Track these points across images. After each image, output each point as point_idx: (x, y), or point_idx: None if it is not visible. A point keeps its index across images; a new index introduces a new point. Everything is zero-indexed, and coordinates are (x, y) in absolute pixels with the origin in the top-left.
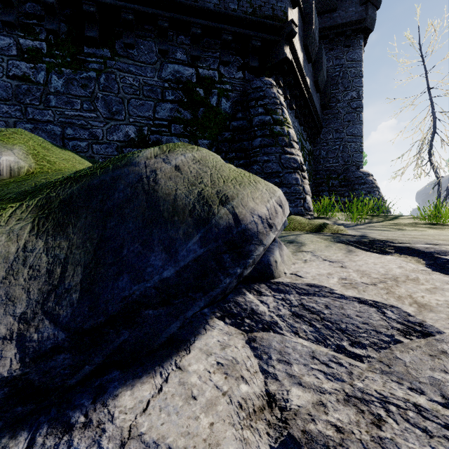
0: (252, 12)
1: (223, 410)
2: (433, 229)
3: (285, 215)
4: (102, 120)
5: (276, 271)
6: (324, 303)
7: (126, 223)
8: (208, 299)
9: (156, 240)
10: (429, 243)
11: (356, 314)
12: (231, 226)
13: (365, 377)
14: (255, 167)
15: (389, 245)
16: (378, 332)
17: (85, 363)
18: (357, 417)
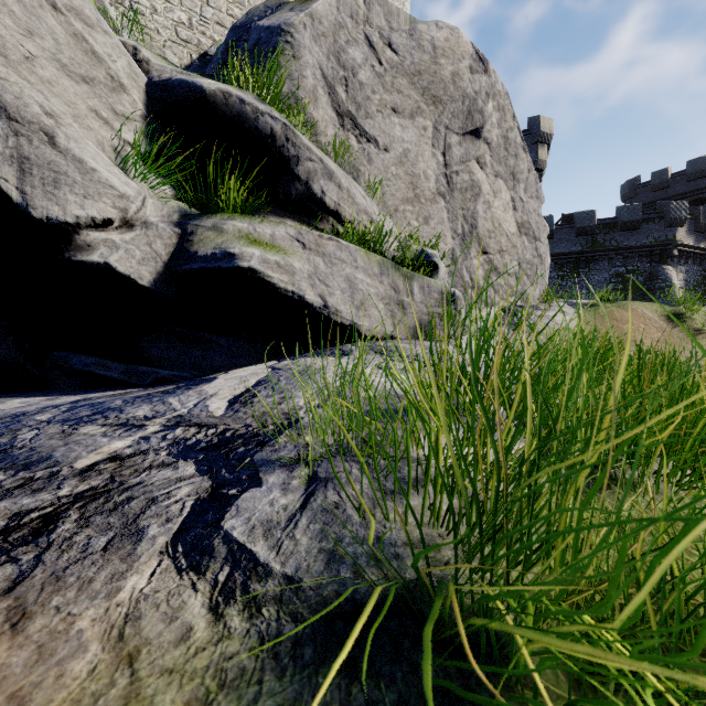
0: (654, 241)
1: None
2: None
3: None
4: (585, 294)
5: None
6: None
7: None
8: None
9: None
10: None
11: None
12: None
13: None
14: None
15: None
16: None
17: None
18: None
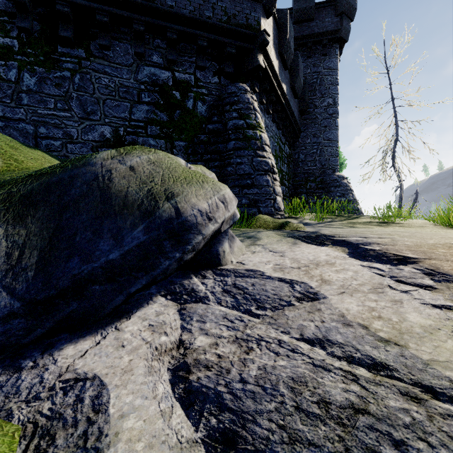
0: (226, 20)
1: (143, 352)
2: (380, 227)
3: (228, 211)
4: (76, 119)
5: (224, 259)
6: (252, 282)
7: (81, 215)
8: (149, 277)
9: (105, 230)
10: (362, 237)
11: (272, 289)
12: (172, 218)
13: (256, 327)
14: (229, 169)
15: (329, 238)
16: (281, 300)
17: (38, 327)
18: (237, 350)
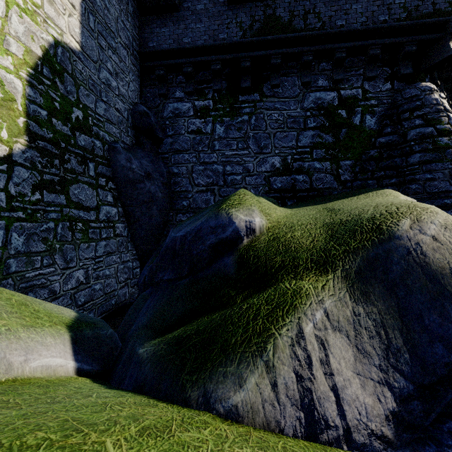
0: (406, 16)
1: None
2: None
3: None
4: (252, 155)
5: None
6: None
7: (414, 294)
8: None
9: (451, 314)
10: None
11: None
12: None
13: None
14: (413, 186)
15: None
16: None
17: (431, 411)
18: None
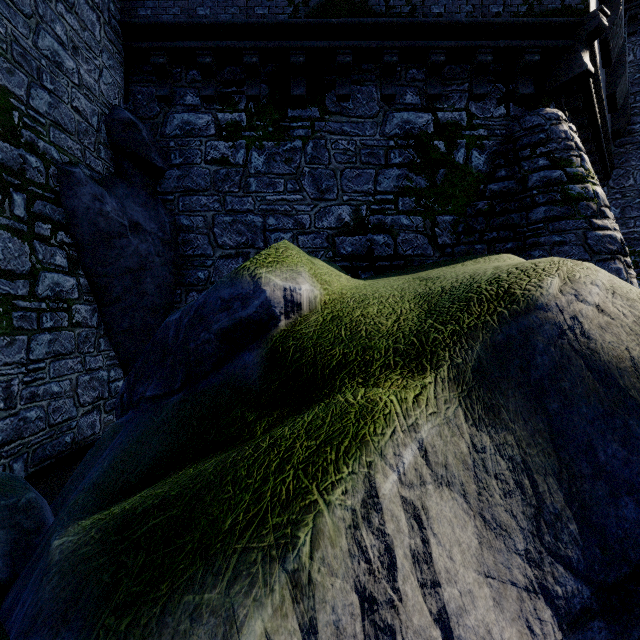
0: (526, 10)
1: None
2: None
3: None
4: (309, 202)
5: None
6: None
7: (576, 406)
8: None
9: None
10: None
11: None
12: None
13: None
14: (537, 253)
15: None
16: None
17: (624, 638)
18: None
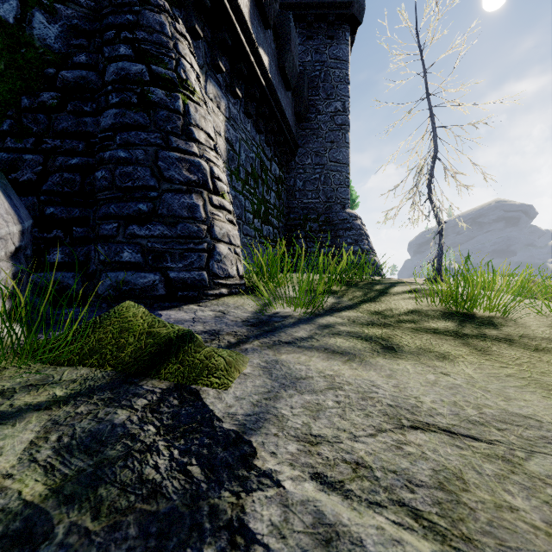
0: None
1: None
2: (466, 347)
3: None
4: None
5: None
6: None
7: None
8: None
9: None
10: None
11: None
12: None
13: None
14: (100, 173)
15: None
16: None
17: None
18: None
